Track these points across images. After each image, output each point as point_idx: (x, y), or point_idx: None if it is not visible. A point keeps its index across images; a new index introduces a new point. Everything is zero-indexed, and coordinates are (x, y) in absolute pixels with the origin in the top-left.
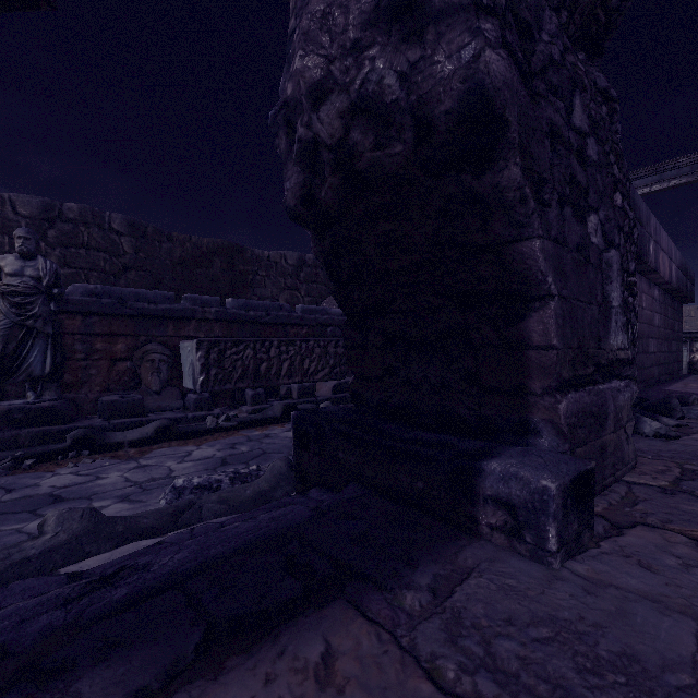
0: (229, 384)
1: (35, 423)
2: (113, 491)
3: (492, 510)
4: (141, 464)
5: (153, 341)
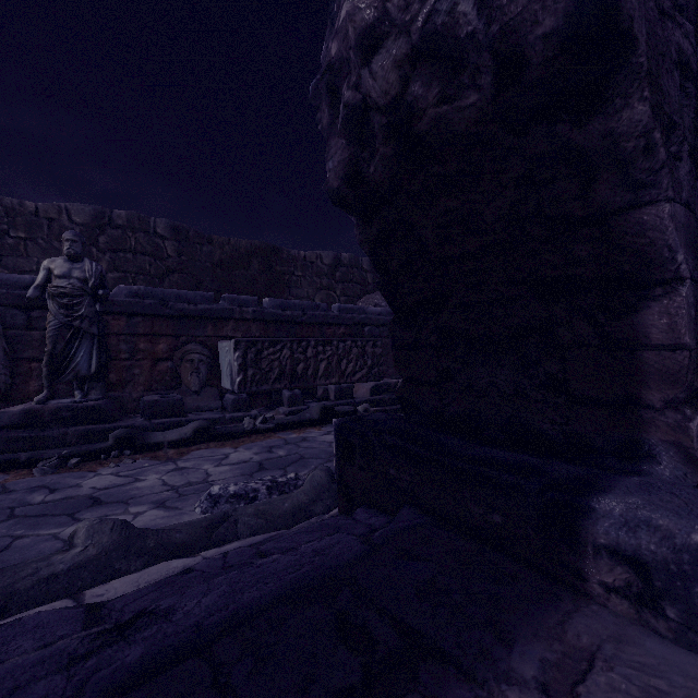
0: (266, 385)
1: (81, 422)
2: (150, 495)
3: (607, 565)
4: (179, 466)
5: (192, 342)
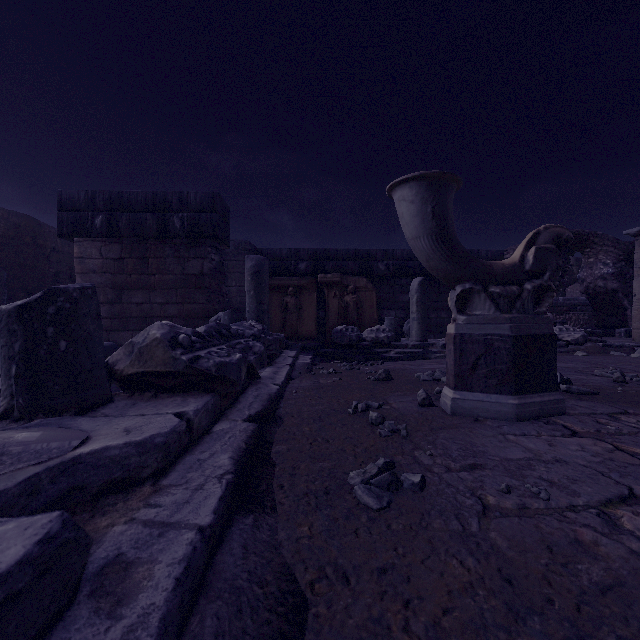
0: None
1: None
2: None
3: (616, 334)
4: None
5: None
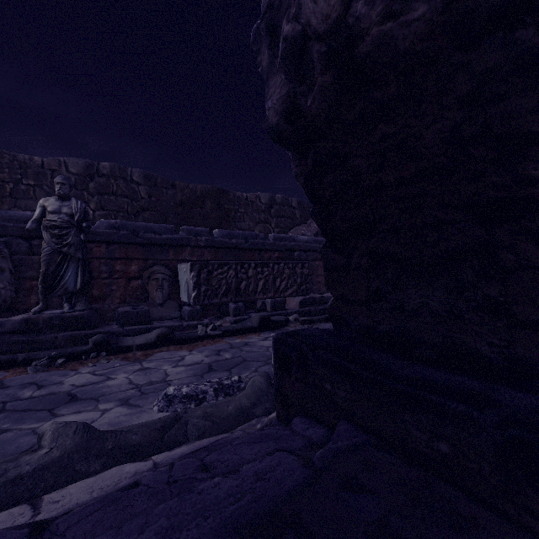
0: (216, 298)
1: (68, 328)
2: (118, 393)
3: None
4: (143, 366)
5: (158, 264)
